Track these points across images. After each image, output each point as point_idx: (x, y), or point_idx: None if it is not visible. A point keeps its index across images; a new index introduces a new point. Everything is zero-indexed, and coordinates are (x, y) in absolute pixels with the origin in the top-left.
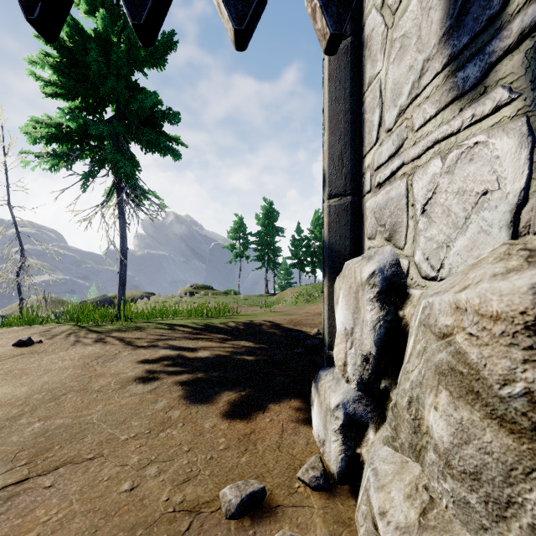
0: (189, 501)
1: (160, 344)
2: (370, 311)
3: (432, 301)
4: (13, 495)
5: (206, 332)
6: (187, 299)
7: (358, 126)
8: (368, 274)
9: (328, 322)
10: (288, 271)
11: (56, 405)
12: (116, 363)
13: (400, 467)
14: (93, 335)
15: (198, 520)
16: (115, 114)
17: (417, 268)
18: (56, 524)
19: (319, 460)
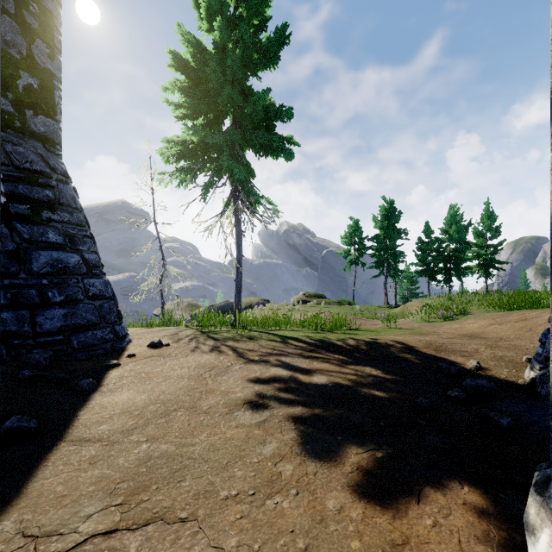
0: None
1: (271, 360)
2: None
3: None
4: None
5: (321, 349)
6: (299, 307)
7: None
8: None
9: None
10: (412, 280)
11: (165, 423)
12: (227, 377)
13: None
14: (210, 342)
15: None
16: (232, 124)
17: None
18: None
19: None
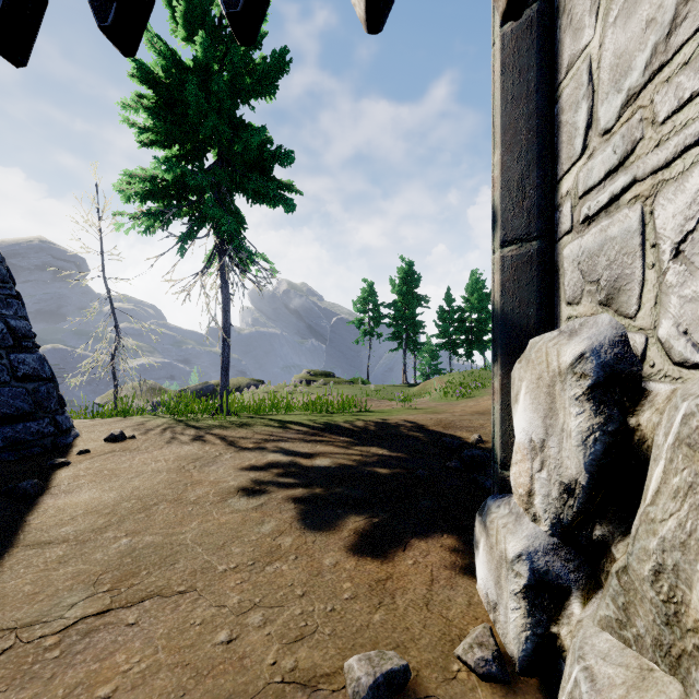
0: (303, 669)
1: (269, 446)
2: (576, 415)
3: None
4: (92, 630)
5: (326, 432)
6: (302, 389)
7: (550, 135)
8: (573, 357)
9: (501, 429)
10: (434, 354)
11: (146, 518)
12: (216, 468)
13: (639, 677)
14: (191, 431)
15: None
16: (217, 160)
17: (663, 348)
18: (138, 677)
19: (489, 633)
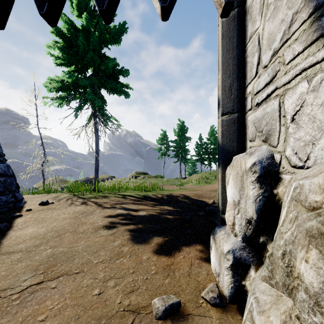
0: (133, 305)
1: (117, 206)
2: (252, 189)
3: (302, 183)
4: (35, 291)
5: (144, 200)
6: (133, 180)
7: (242, 67)
8: (251, 164)
9: (221, 196)
10: (193, 164)
11: (59, 240)
12: (93, 216)
13: (276, 299)
14: (80, 200)
15: (138, 318)
16: (93, 73)
17: (287, 160)
18: (57, 311)
19: (216, 286)
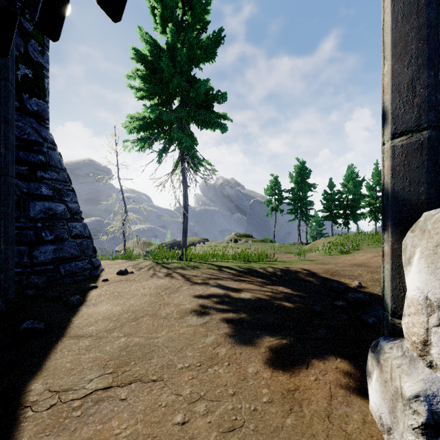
0: None
1: (211, 282)
2: None
3: None
4: (100, 399)
5: (247, 275)
6: (232, 245)
7: (439, 41)
8: None
9: (391, 284)
10: (320, 223)
11: (136, 325)
12: (178, 295)
13: None
14: (164, 270)
15: None
16: (180, 103)
17: None
18: None
19: None
